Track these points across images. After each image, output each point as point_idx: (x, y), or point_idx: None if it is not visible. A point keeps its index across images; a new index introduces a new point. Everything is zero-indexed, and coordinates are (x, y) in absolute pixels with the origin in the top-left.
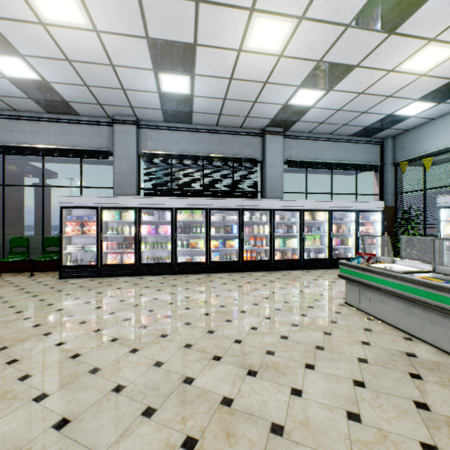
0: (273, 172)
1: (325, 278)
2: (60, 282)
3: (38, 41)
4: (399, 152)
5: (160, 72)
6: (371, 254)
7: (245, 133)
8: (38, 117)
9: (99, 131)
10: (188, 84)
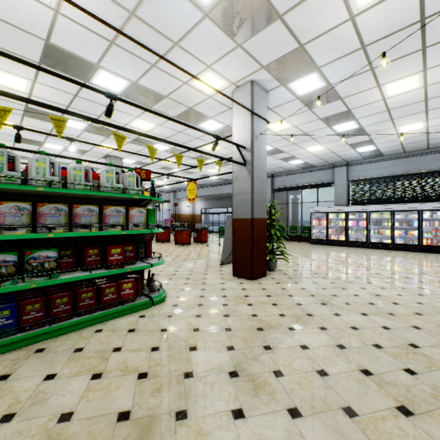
0: None
1: None
2: (310, 245)
3: (306, 155)
4: None
5: (356, 148)
6: None
7: (433, 152)
8: (299, 172)
9: (326, 172)
10: (373, 147)
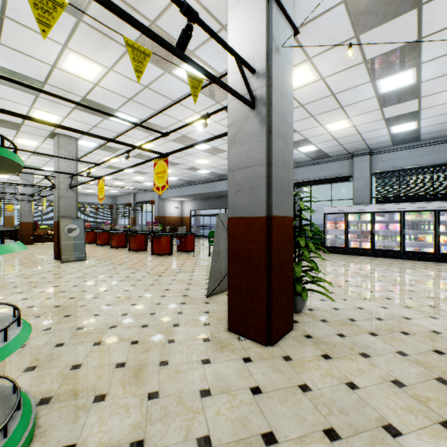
0: None
1: None
2: (325, 254)
3: (323, 138)
4: None
5: (391, 127)
6: None
7: None
8: (308, 164)
9: (342, 164)
10: (415, 124)
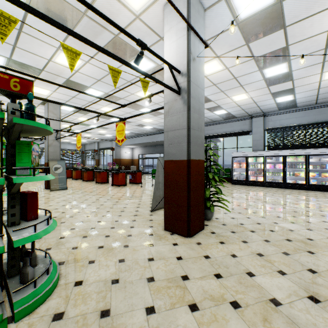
0: None
1: None
2: (232, 185)
3: (231, 105)
4: None
5: (276, 98)
6: None
7: None
8: (221, 122)
9: (245, 122)
10: (292, 97)
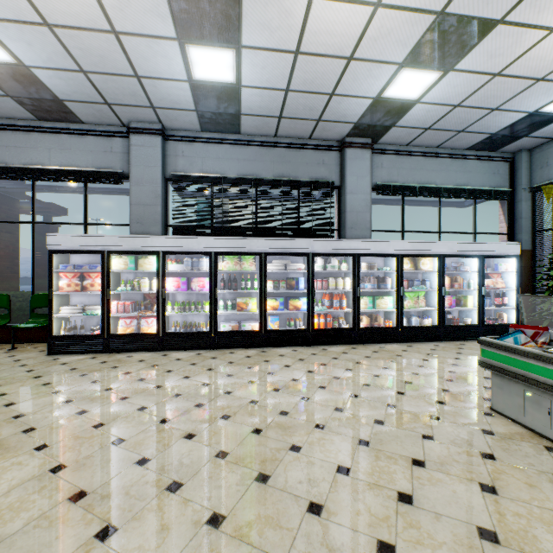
0: (356, 202)
1: (440, 357)
2: (46, 360)
3: None
4: (539, 172)
5: (189, 44)
6: (540, 327)
7: (316, 147)
8: (25, 126)
9: (110, 144)
10: (232, 64)
